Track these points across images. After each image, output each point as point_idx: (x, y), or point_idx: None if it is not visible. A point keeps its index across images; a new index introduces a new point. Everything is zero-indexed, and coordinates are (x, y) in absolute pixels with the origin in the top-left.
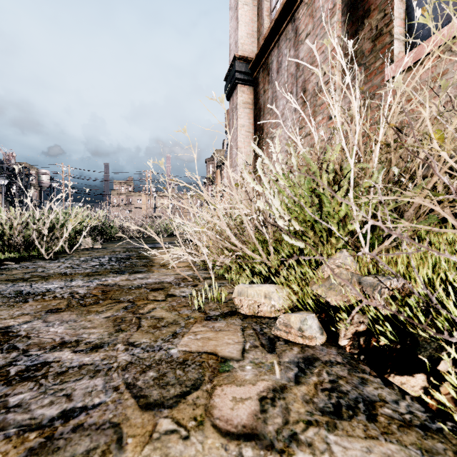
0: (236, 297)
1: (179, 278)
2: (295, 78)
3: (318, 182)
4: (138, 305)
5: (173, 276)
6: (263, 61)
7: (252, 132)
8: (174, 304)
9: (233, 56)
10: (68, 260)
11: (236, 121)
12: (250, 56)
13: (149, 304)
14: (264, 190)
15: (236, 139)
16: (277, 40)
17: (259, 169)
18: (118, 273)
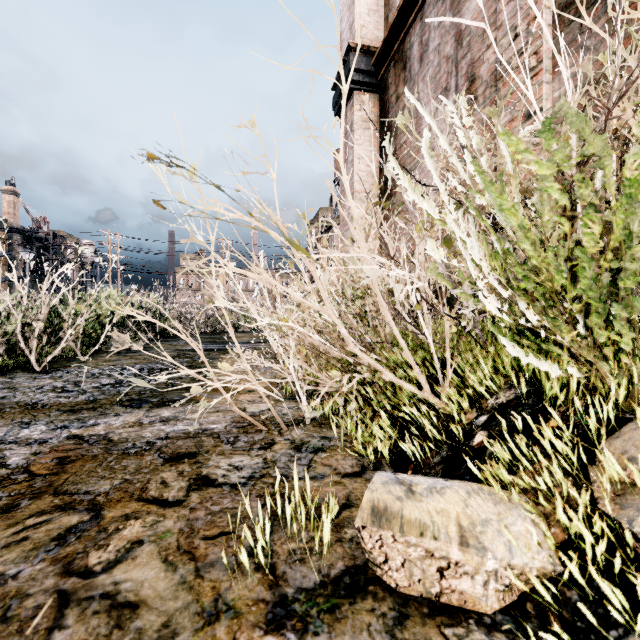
0: (367, 527)
1: (240, 422)
2: (455, 63)
3: (604, 185)
4: (105, 523)
5: (229, 416)
6: (395, 49)
7: (377, 167)
8: (198, 523)
9: (346, 46)
10: (70, 373)
11: (351, 149)
12: (373, 45)
13: (134, 520)
14: (443, 213)
15: (351, 179)
16: (420, 7)
17: (428, 158)
18: (132, 404)
